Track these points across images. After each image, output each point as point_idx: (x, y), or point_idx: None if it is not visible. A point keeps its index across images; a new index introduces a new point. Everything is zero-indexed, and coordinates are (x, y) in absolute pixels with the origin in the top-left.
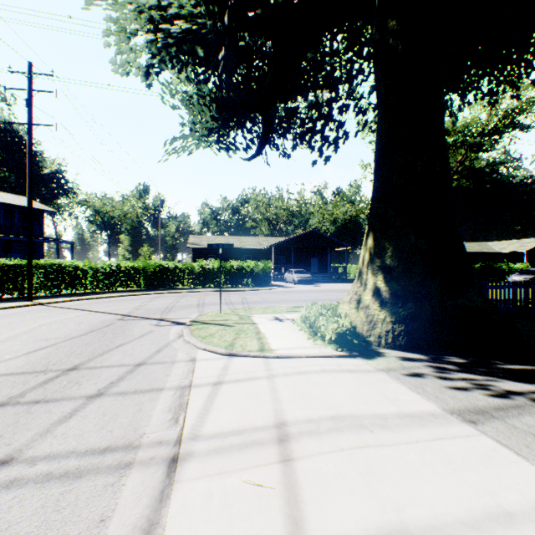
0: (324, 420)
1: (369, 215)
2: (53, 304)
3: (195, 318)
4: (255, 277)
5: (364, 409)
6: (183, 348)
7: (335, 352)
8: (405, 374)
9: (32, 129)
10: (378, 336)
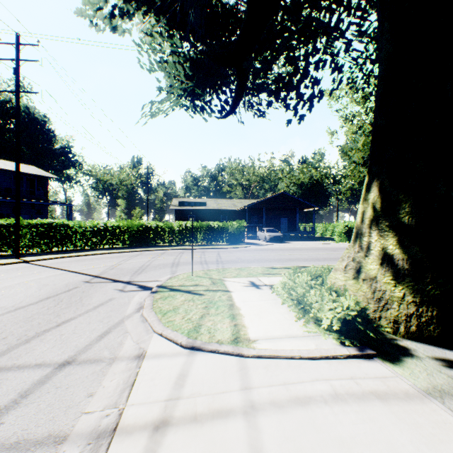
0: None
1: (369, 162)
2: (37, 262)
3: (163, 281)
4: (230, 235)
5: None
6: (135, 330)
7: (340, 348)
8: None
9: (19, 96)
10: (393, 320)
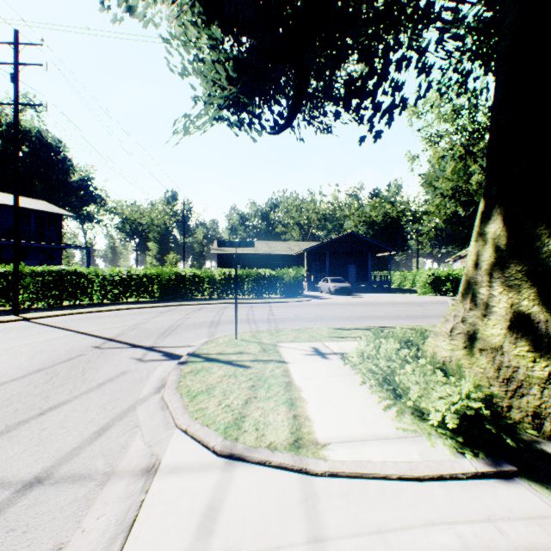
0: None
1: (486, 180)
2: (40, 320)
3: (197, 347)
4: (285, 286)
5: None
6: (150, 422)
7: (459, 460)
8: None
9: (18, 109)
10: (532, 413)
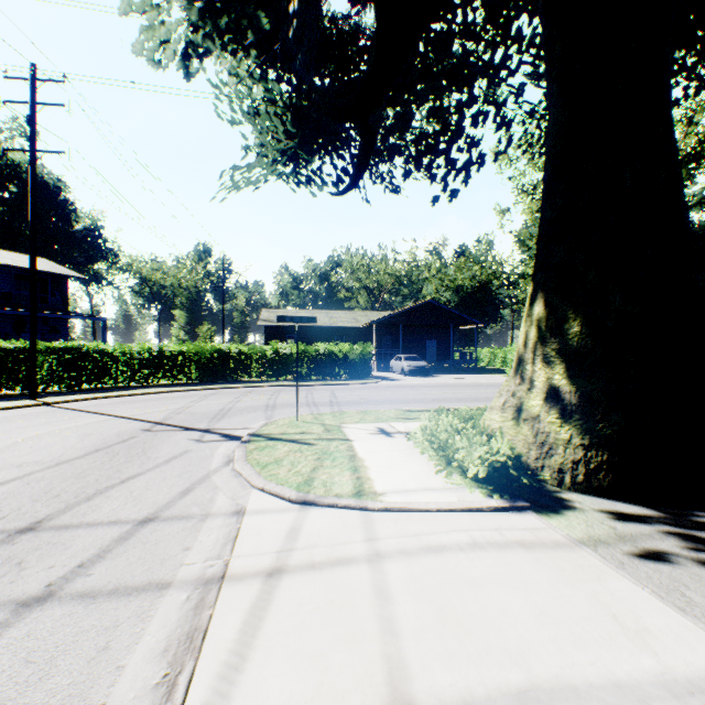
0: (504, 704)
1: (534, 265)
2: (64, 404)
3: (257, 428)
4: (349, 365)
5: (584, 663)
6: (228, 485)
7: (488, 500)
8: (632, 555)
9: (35, 157)
10: (558, 469)
